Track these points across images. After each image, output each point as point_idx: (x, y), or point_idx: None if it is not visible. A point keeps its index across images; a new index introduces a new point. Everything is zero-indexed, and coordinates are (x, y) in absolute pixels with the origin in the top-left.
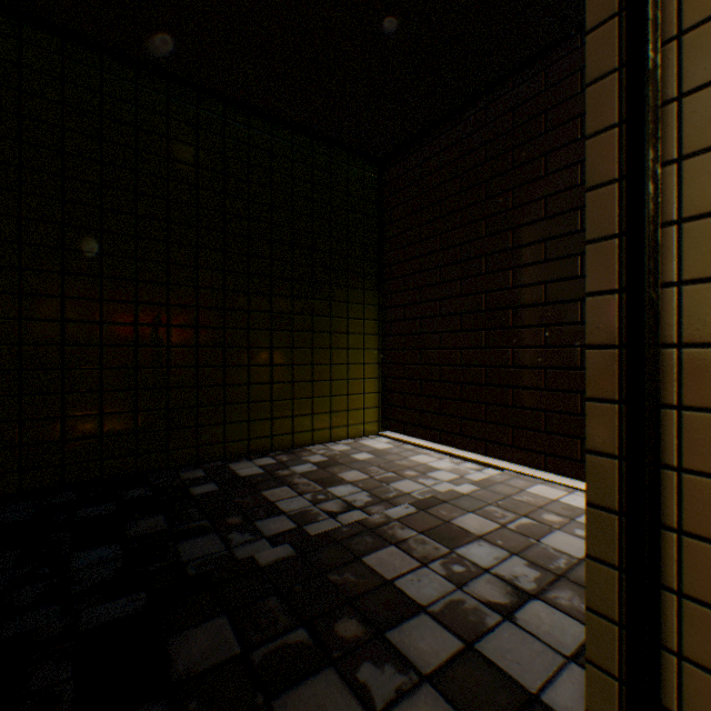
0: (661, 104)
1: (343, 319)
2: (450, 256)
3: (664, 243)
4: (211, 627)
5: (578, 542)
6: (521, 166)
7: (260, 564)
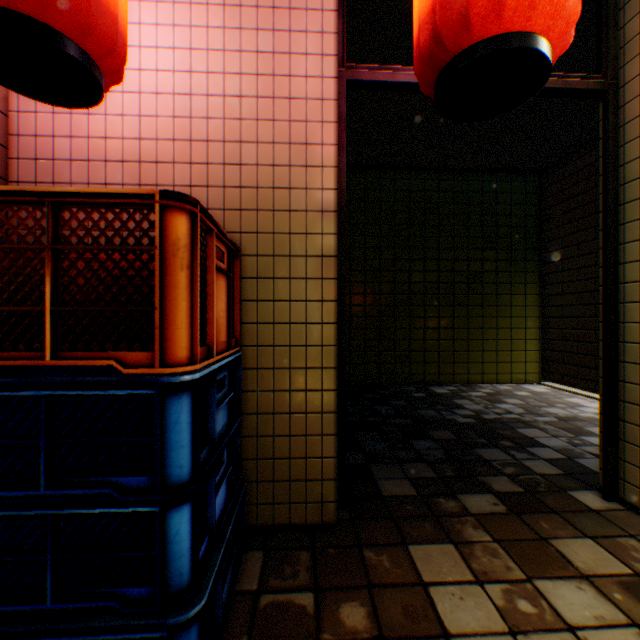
0: (618, 245)
1: (506, 295)
2: None
3: (618, 290)
4: (442, 431)
5: None
6: None
7: (458, 421)
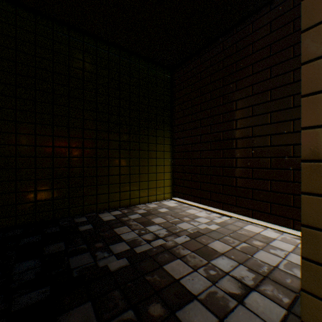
0: None
1: (154, 144)
2: (205, 114)
3: None
4: (82, 309)
5: (272, 257)
6: (240, 70)
7: (110, 270)
